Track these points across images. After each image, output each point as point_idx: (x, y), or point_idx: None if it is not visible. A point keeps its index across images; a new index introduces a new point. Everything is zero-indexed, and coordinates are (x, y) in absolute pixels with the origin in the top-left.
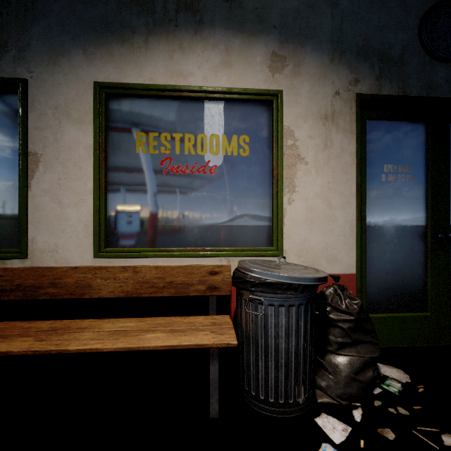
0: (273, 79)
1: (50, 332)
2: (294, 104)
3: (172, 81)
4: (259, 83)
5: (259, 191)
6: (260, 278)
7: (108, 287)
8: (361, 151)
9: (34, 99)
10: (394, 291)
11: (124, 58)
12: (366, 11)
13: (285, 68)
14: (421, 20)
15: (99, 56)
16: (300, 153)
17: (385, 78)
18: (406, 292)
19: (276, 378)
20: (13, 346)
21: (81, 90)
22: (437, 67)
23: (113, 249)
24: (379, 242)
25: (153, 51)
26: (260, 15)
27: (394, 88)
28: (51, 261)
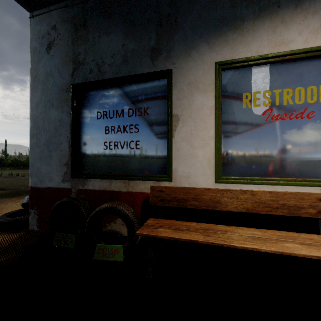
0: None
1: (205, 230)
2: None
3: (275, 50)
4: None
5: None
6: None
7: (232, 204)
8: None
9: (176, 81)
10: None
11: (236, 41)
12: None
13: None
14: None
15: (218, 43)
16: None
17: None
18: None
19: None
20: (194, 237)
21: (205, 70)
22: None
23: (228, 177)
24: None
25: (259, 30)
26: None
27: None
28: (186, 183)
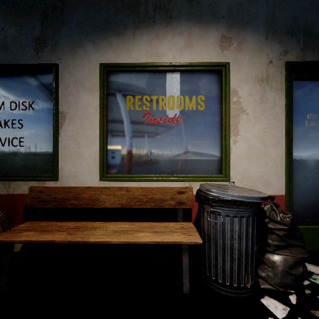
0: (222, 55)
1: (75, 229)
2: (237, 72)
3: (151, 60)
4: (212, 58)
5: (212, 135)
6: (219, 197)
7: (110, 201)
8: (289, 104)
9: (62, 77)
10: (315, 209)
11: (119, 46)
12: None
13: (231, 45)
14: None
15: (103, 45)
16: (242, 107)
17: (308, 49)
18: None
19: (231, 268)
20: (55, 237)
21: (91, 69)
22: None
23: (112, 175)
24: (303, 171)
25: (138, 40)
26: (213, 9)
27: (315, 56)
28: (73, 182)
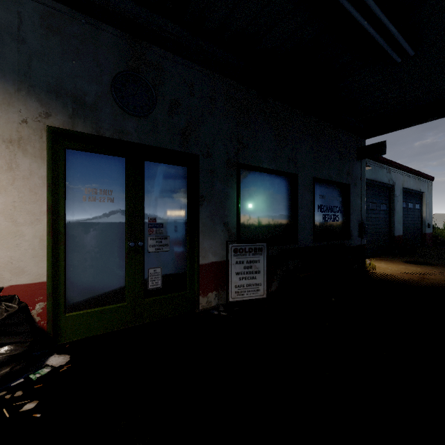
0: None
1: None
2: None
3: None
4: None
5: None
6: None
7: None
8: (52, 175)
9: None
10: (95, 290)
11: None
12: (59, 57)
13: None
14: (112, 80)
15: None
16: None
17: (79, 118)
18: (107, 289)
19: None
20: None
21: None
22: (128, 118)
23: None
24: (80, 251)
25: None
26: None
27: (88, 127)
28: None
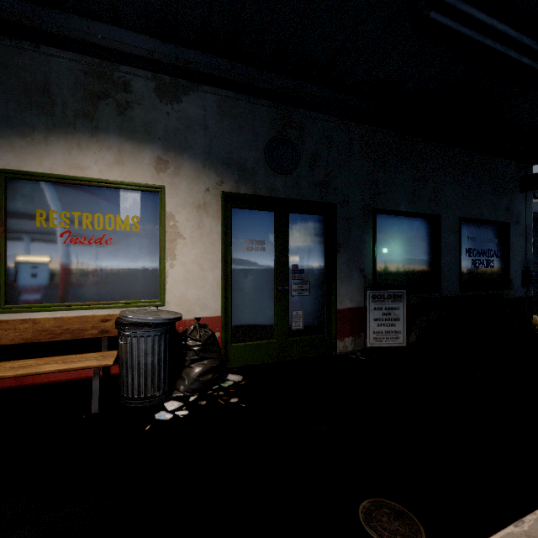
0: (158, 177)
1: None
2: (175, 196)
3: (71, 172)
4: (147, 179)
5: (148, 258)
6: (128, 321)
7: (8, 336)
8: (225, 231)
9: None
10: (252, 326)
11: (24, 149)
12: (229, 135)
13: (167, 169)
14: (266, 146)
15: None
16: (180, 231)
17: (242, 182)
18: (260, 326)
19: (139, 382)
20: None
21: None
22: (277, 177)
23: (14, 306)
24: (241, 293)
25: (53, 146)
26: (148, 129)
27: (248, 189)
28: None
